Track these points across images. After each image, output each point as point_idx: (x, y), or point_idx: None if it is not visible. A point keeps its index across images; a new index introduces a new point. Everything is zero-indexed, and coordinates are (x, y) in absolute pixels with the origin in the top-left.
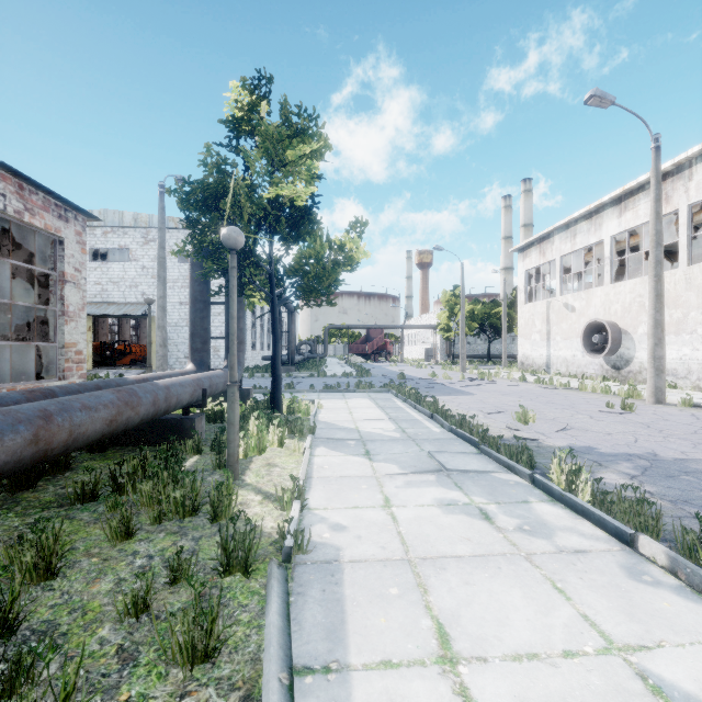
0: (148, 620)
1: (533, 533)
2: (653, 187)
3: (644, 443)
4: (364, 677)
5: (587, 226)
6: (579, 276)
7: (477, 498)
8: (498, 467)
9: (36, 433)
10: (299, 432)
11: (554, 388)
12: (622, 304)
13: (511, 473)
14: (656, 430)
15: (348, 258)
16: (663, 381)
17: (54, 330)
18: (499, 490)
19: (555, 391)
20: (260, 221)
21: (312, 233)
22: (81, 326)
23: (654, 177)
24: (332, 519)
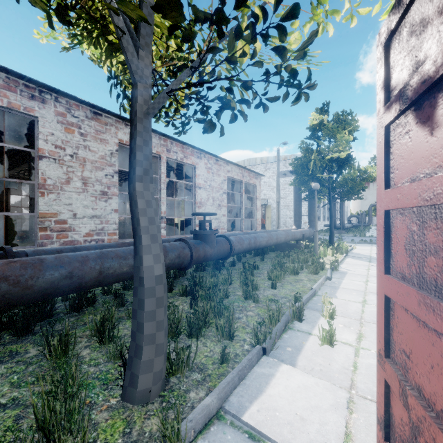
0: (303, 271)
1: None
2: None
3: None
4: (346, 280)
5: None
6: None
7: None
8: None
9: (276, 238)
10: (341, 253)
11: None
12: None
13: None
14: None
15: (369, 176)
16: None
17: (254, 214)
18: None
19: None
20: (324, 168)
21: (349, 165)
22: (260, 213)
23: None
24: (347, 269)
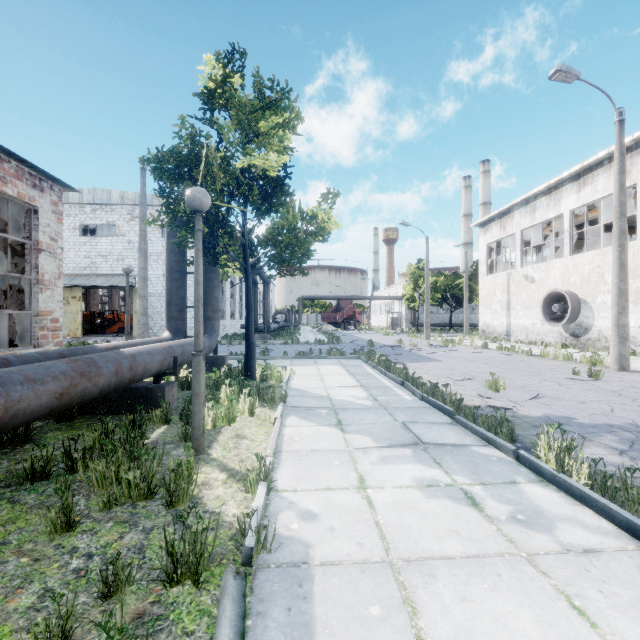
0: None
1: (530, 525)
2: (617, 159)
3: (621, 413)
4: None
5: (546, 201)
6: (537, 250)
7: (460, 478)
8: (476, 440)
9: None
10: (271, 400)
11: (517, 355)
12: (581, 275)
13: (491, 447)
14: (629, 398)
15: (319, 228)
16: (627, 348)
17: (29, 298)
18: (482, 468)
19: (518, 357)
20: (233, 190)
21: (284, 204)
22: (57, 294)
23: (618, 149)
24: (302, 504)
